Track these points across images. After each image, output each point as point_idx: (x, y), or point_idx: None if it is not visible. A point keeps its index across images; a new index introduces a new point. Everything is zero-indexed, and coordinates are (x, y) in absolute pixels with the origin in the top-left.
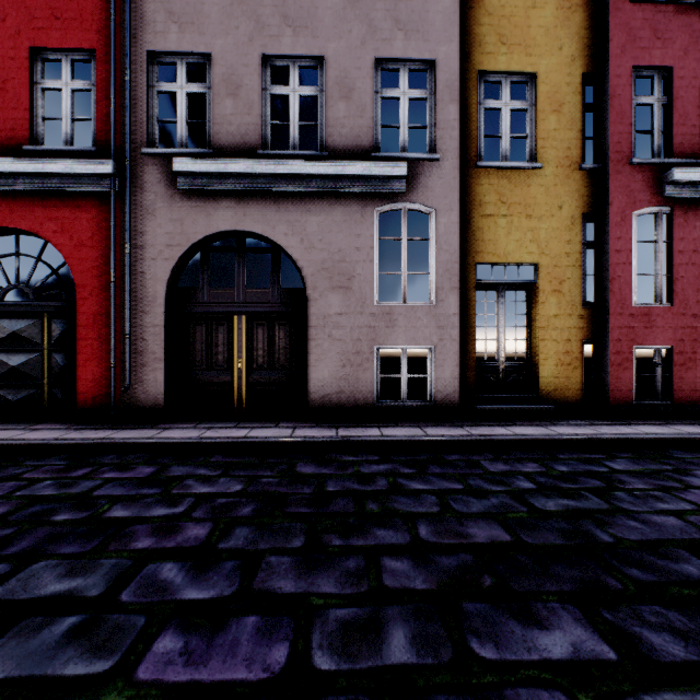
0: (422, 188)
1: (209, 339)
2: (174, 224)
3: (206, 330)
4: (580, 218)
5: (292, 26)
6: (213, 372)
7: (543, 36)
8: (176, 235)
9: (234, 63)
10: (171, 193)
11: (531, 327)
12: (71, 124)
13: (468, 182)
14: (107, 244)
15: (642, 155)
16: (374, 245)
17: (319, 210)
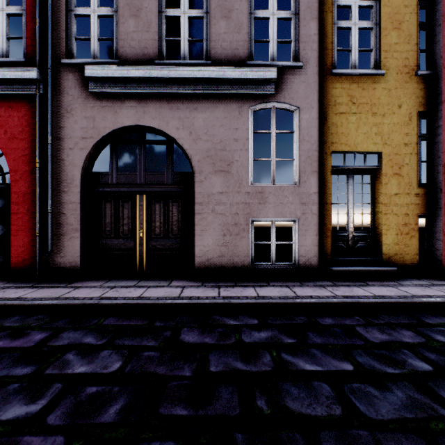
0: (288, 90)
1: (117, 213)
2: (87, 121)
3: (114, 206)
4: (416, 115)
5: None
6: (120, 240)
7: None
8: (89, 129)
9: None
10: (85, 95)
11: (374, 204)
12: (6, 41)
13: (325, 86)
14: (34, 137)
15: None
16: (249, 137)
17: (205, 109)
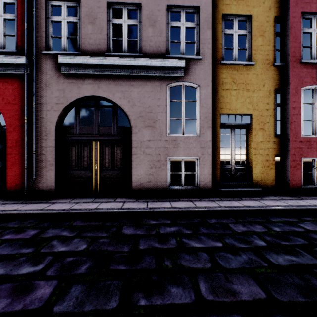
0: (192, 74)
1: (79, 154)
2: (60, 92)
3: (77, 149)
4: (273, 91)
5: None
6: (82, 171)
7: None
8: (61, 98)
9: (92, 6)
10: (58, 75)
11: (248, 147)
12: (4, 37)
13: (216, 71)
14: (23, 102)
15: (305, 59)
16: (167, 104)
17: (138, 85)
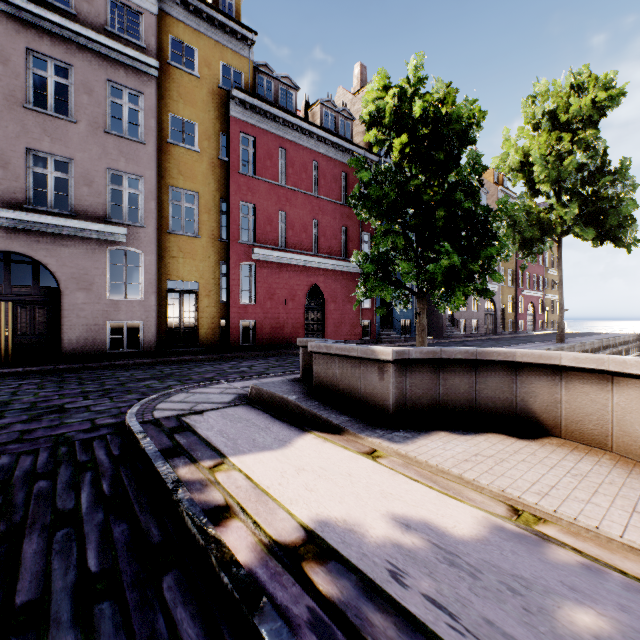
0: (137, 241)
1: None
2: None
3: None
4: (219, 263)
5: (51, 137)
6: None
7: (201, 176)
8: None
9: (4, 148)
10: None
11: (197, 311)
12: None
13: (163, 239)
14: None
15: (246, 238)
16: (107, 267)
17: (70, 245)
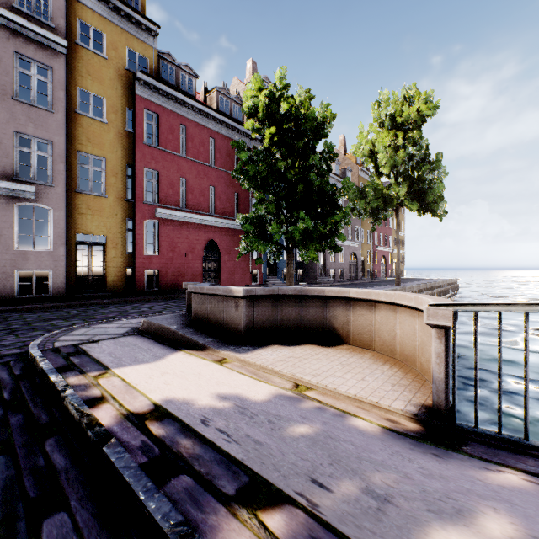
0: (45, 198)
1: None
2: None
3: None
4: (125, 219)
5: None
6: None
7: (109, 144)
8: None
9: None
10: None
11: (105, 261)
12: None
13: (72, 197)
14: None
15: (150, 200)
16: (15, 221)
17: None
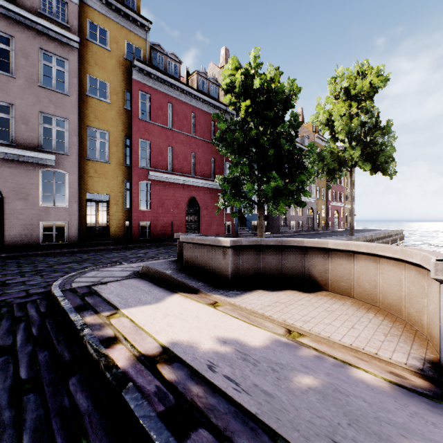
0: (63, 164)
1: None
2: None
3: None
4: (124, 181)
5: None
6: None
7: (111, 120)
8: None
9: None
10: None
11: (108, 215)
12: None
13: (83, 164)
14: None
15: (144, 164)
16: (40, 183)
17: (11, 166)
